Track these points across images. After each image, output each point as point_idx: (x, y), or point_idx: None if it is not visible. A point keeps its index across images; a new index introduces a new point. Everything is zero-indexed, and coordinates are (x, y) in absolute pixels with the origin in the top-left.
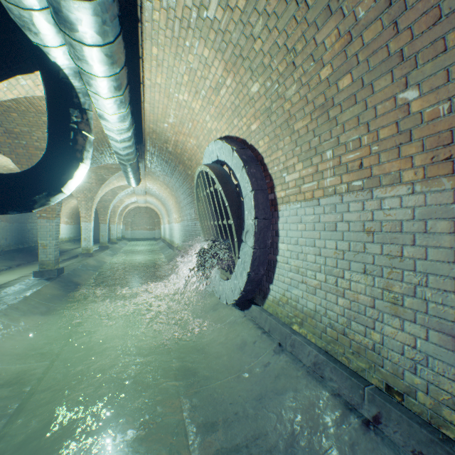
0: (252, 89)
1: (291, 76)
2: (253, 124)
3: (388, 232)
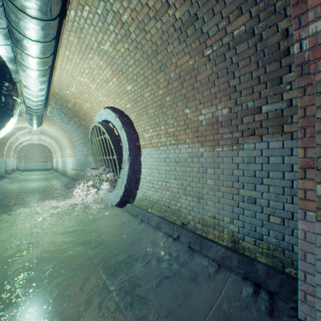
0: (128, 88)
1: (147, 88)
2: (128, 104)
3: (182, 162)
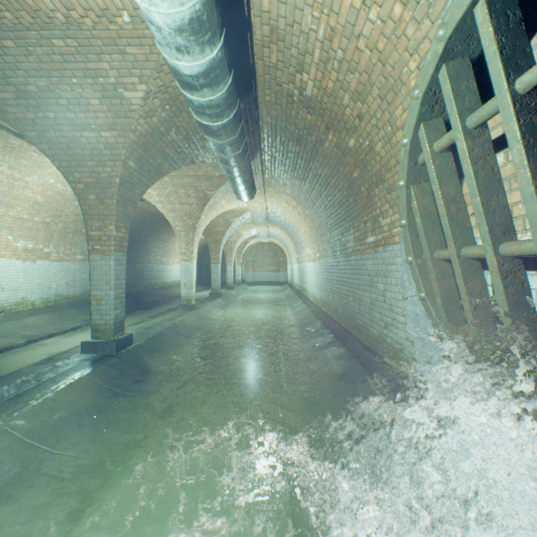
0: None
1: None
2: None
3: None
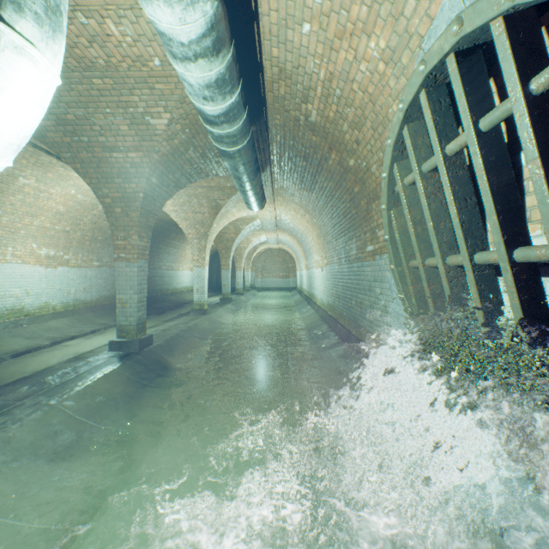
0: None
1: None
2: None
3: None
